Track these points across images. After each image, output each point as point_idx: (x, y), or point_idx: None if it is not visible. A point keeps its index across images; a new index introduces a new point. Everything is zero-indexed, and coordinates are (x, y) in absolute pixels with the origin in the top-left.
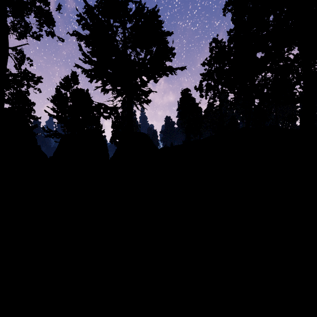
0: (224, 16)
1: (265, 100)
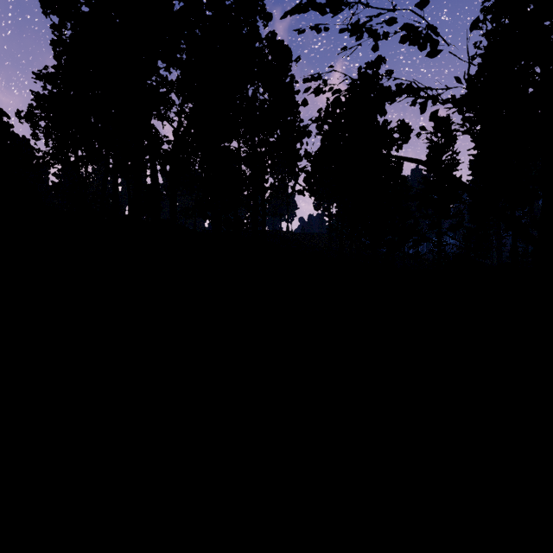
0: (45, 15)
1: (89, 161)
